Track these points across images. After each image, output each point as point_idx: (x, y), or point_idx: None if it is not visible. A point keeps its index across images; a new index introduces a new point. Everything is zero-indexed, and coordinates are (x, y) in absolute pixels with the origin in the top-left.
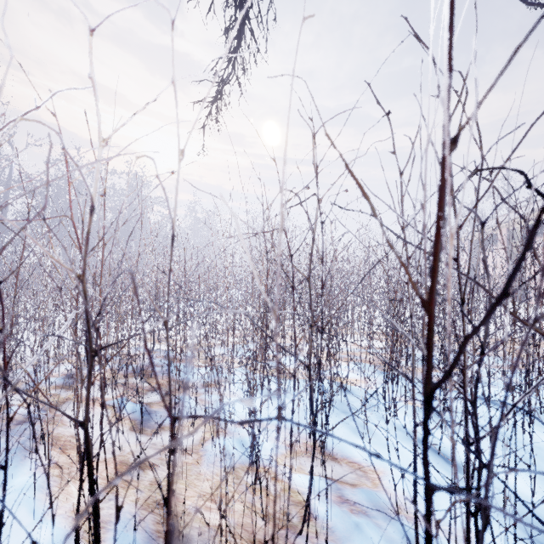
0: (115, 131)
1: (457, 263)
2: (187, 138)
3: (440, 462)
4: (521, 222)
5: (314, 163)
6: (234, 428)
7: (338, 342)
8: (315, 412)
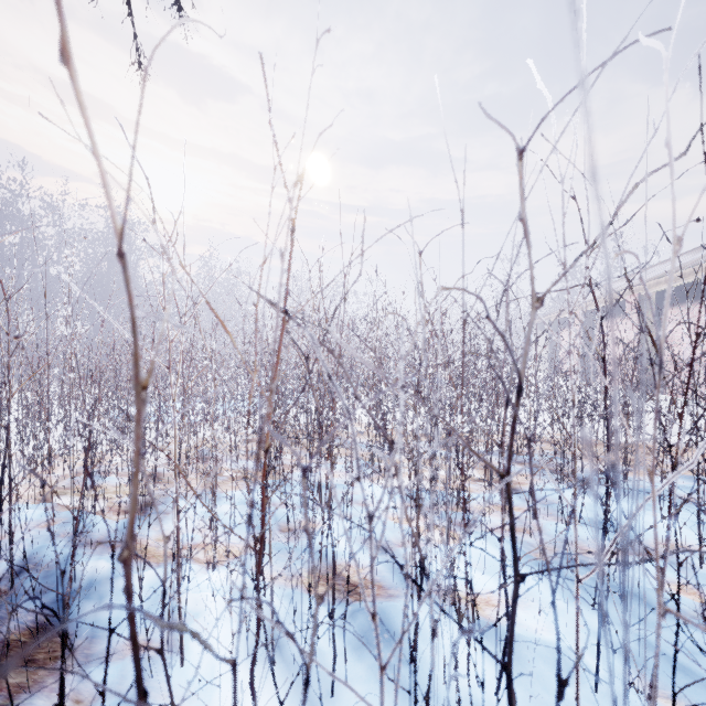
0: None
1: None
2: None
3: None
4: None
5: None
6: None
7: None
8: None
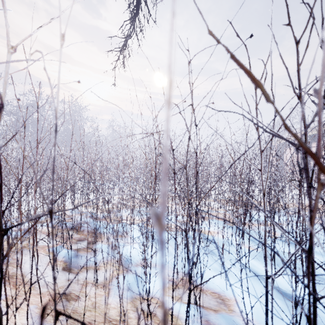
0: (22, 40)
1: (305, 155)
2: (67, 20)
3: (274, 293)
4: (323, 129)
5: (190, 83)
6: (133, 268)
7: (202, 208)
8: (191, 268)
